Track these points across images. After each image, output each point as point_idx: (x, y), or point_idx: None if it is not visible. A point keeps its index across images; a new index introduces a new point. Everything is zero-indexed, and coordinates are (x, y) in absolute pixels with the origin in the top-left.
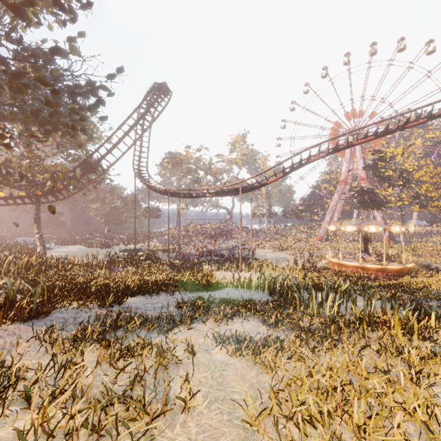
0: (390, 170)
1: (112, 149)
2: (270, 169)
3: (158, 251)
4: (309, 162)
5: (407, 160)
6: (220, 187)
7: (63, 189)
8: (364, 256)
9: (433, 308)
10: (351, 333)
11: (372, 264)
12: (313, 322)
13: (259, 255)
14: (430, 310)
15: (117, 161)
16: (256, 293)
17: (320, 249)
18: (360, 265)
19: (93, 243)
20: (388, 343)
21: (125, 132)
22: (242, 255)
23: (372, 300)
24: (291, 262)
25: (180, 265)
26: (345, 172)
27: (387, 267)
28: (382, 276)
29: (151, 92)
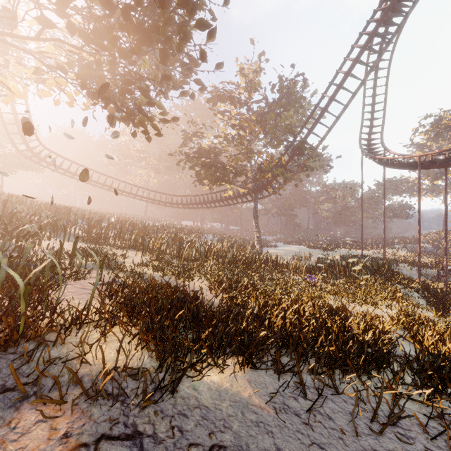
0: None
1: (321, 116)
2: None
3: (400, 263)
4: None
5: None
6: None
7: (272, 180)
8: None
9: None
10: None
11: None
12: None
13: None
14: None
15: (328, 132)
16: None
17: None
18: None
19: (316, 244)
20: None
21: (337, 85)
22: None
23: None
24: None
25: (448, 294)
26: None
27: None
28: None
29: (381, 4)
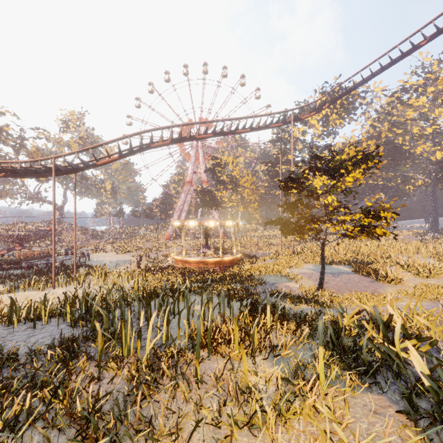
0: (224, 175)
1: None
2: (100, 145)
3: None
4: (151, 148)
5: (236, 169)
6: (17, 161)
7: None
8: (205, 251)
9: (268, 302)
10: (177, 383)
11: (211, 258)
12: (120, 373)
13: (94, 261)
14: (258, 298)
15: None
16: (48, 326)
17: (168, 248)
18: (202, 260)
19: None
20: (231, 387)
21: None
22: (69, 262)
23: (210, 305)
24: (134, 264)
25: None
26: (191, 174)
27: (223, 259)
28: (219, 268)
29: None
